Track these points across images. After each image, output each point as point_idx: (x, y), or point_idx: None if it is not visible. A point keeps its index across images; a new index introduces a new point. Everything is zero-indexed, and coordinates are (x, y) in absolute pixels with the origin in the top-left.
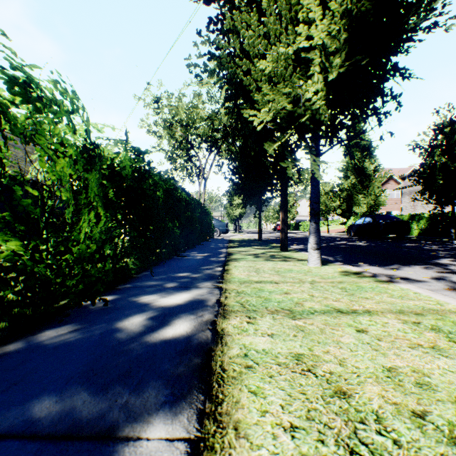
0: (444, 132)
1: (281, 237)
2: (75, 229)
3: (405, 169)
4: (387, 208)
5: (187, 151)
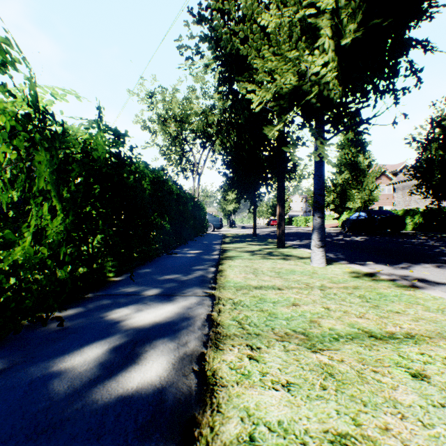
0: (441, 126)
1: (278, 233)
2: (22, 225)
3: (396, 165)
4: (379, 203)
5: (181, 146)
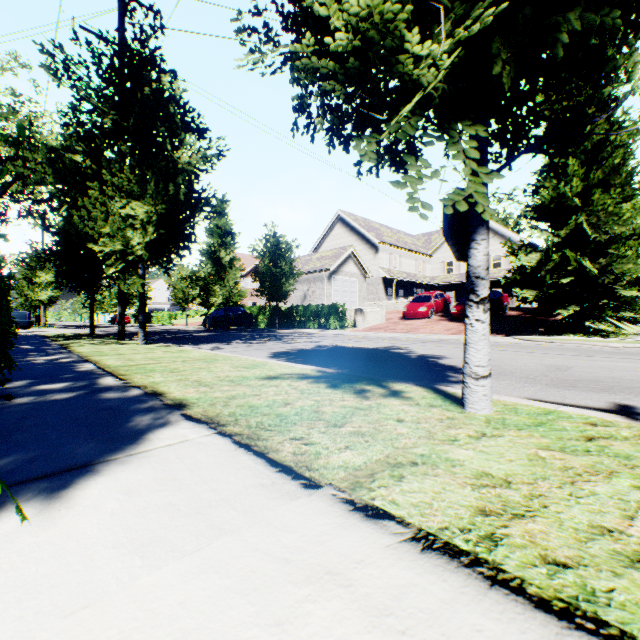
0: (271, 243)
1: (120, 328)
2: None
3: None
4: (254, 299)
5: None
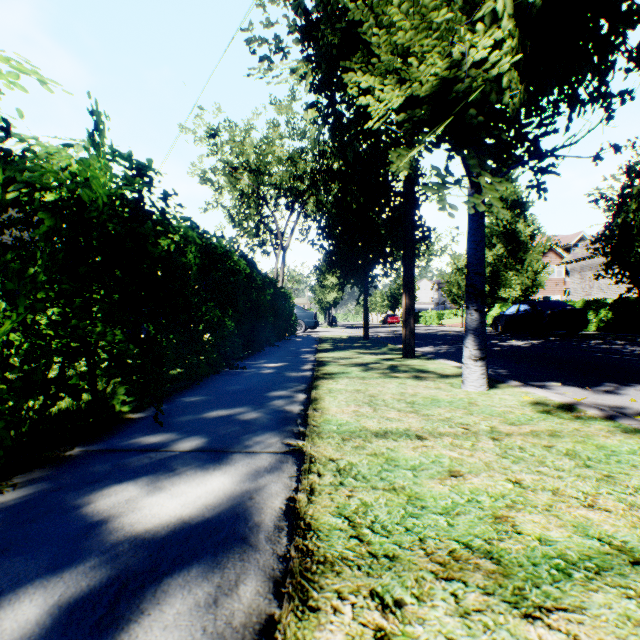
0: None
1: (405, 335)
2: None
3: (569, 236)
4: (545, 292)
5: (258, 208)
